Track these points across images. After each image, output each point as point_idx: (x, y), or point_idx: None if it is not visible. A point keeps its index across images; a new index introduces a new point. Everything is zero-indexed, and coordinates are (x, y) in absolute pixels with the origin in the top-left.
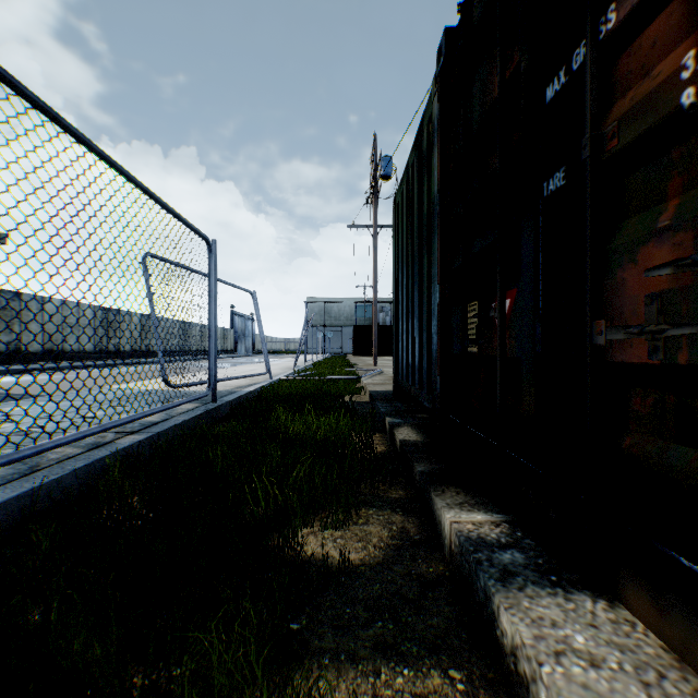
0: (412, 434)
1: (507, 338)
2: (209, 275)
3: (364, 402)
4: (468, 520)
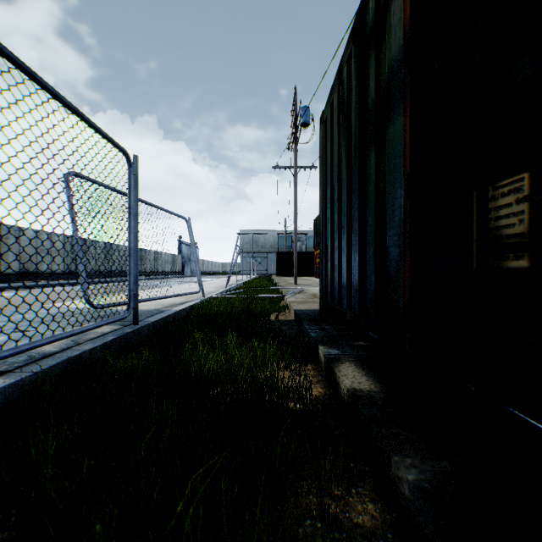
0: (361, 377)
1: None
2: (129, 191)
3: (290, 321)
4: None
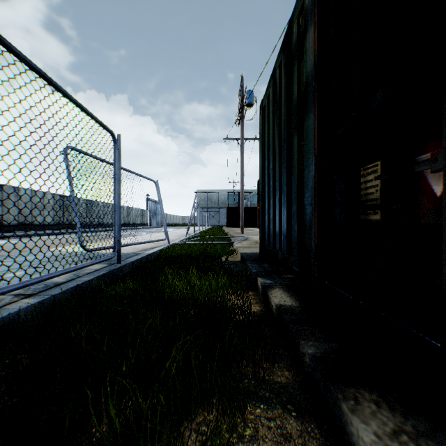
0: (286, 297)
1: None
2: (114, 162)
3: (237, 262)
4: None
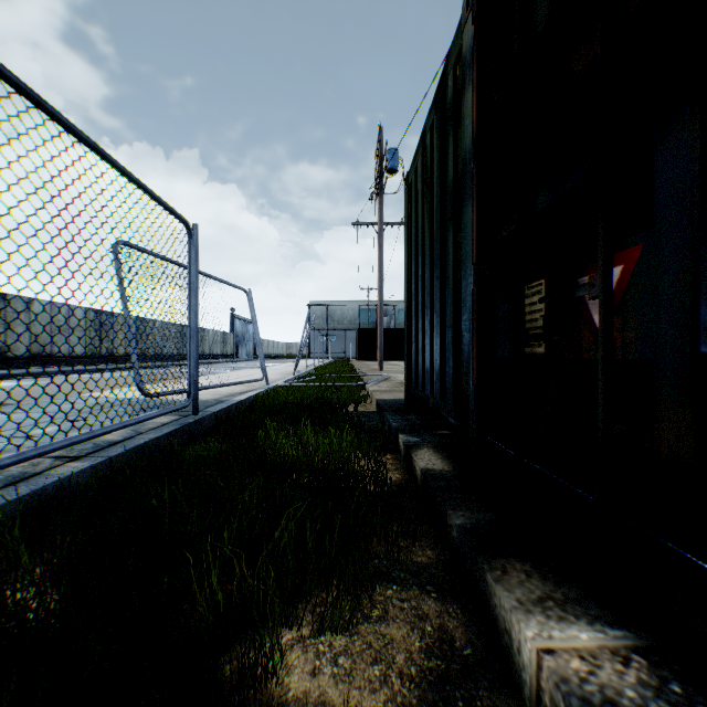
0: (436, 460)
1: (615, 330)
2: (190, 265)
3: (371, 413)
4: (568, 646)
